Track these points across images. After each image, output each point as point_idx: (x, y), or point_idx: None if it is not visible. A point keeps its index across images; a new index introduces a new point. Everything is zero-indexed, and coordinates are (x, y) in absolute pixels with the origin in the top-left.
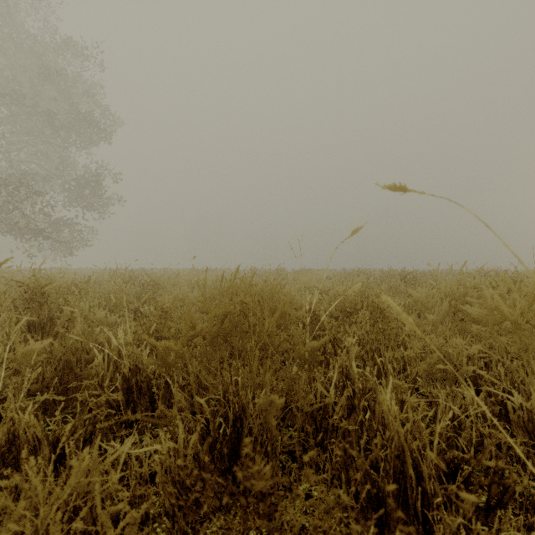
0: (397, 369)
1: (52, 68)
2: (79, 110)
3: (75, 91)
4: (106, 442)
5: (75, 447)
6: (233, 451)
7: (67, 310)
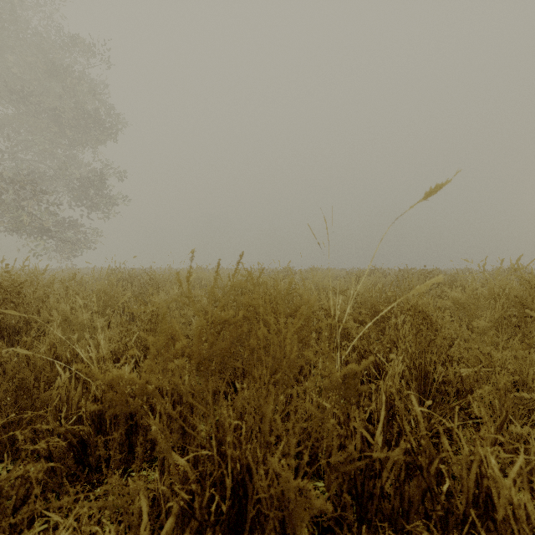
0: (452, 393)
1: (57, 66)
2: (85, 108)
3: (81, 89)
4: (63, 495)
5: (4, 517)
6: (233, 534)
7: (45, 312)
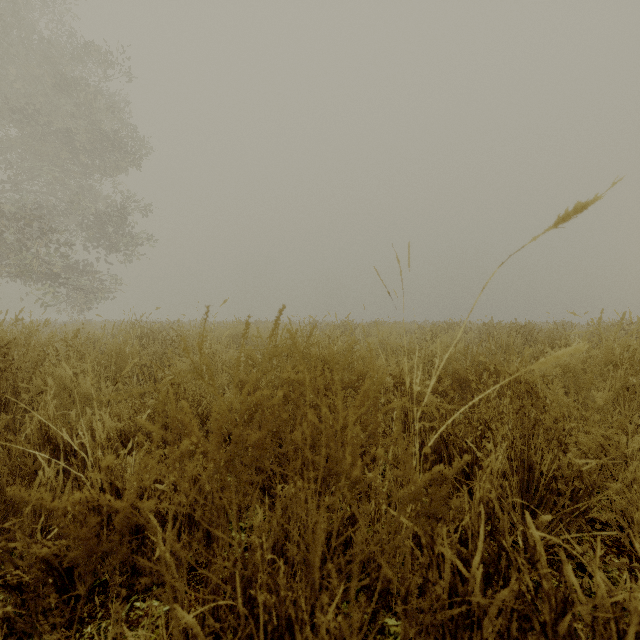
0: (567, 493)
1: (69, 78)
2: (102, 129)
3: (97, 106)
4: (39, 637)
5: None
6: None
7: (38, 379)
